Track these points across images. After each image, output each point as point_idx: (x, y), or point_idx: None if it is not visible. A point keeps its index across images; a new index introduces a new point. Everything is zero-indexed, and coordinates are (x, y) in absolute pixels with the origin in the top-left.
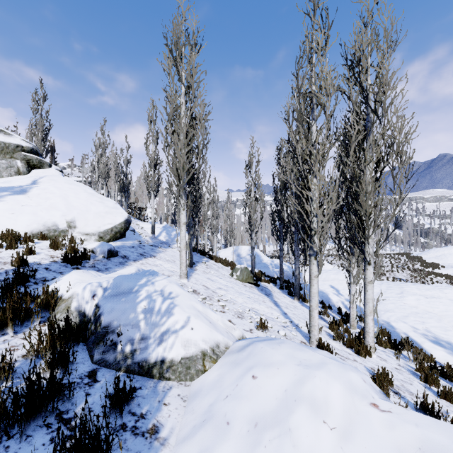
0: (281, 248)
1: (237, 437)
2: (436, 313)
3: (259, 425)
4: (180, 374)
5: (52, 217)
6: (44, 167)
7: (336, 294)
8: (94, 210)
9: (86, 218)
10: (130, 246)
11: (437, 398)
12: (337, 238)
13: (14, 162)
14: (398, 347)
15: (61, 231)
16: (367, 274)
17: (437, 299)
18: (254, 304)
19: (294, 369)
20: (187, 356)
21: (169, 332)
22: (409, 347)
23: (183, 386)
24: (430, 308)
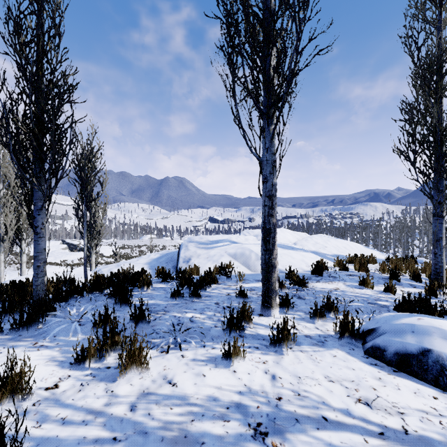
0: None
1: None
2: None
3: None
4: None
5: None
6: None
7: None
8: None
9: None
10: None
11: None
12: None
13: None
14: None
15: None
16: (23, 258)
17: None
18: None
19: None
20: None
21: None
22: None
23: None
24: None
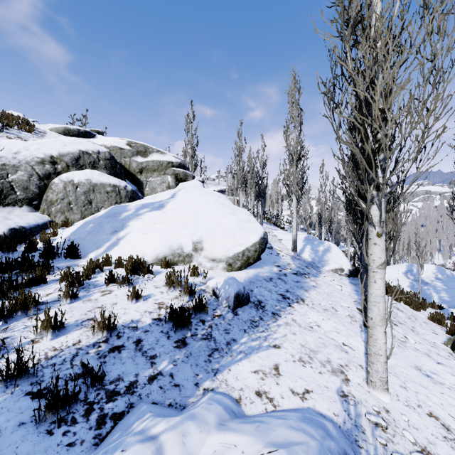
0: None
1: None
2: None
3: None
4: None
5: (179, 237)
6: (188, 179)
7: None
8: (224, 225)
9: (215, 236)
10: (267, 278)
11: None
12: None
13: (166, 178)
14: None
15: (185, 255)
16: None
17: None
18: None
19: None
20: None
21: None
22: None
23: None
24: None
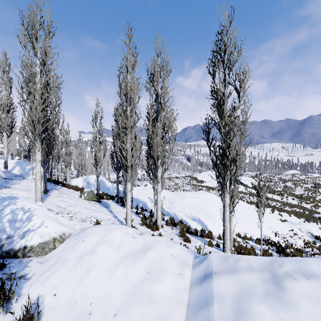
0: (117, 176)
1: (71, 263)
2: (196, 205)
3: (82, 256)
4: (38, 252)
5: None
6: None
7: (151, 202)
8: None
9: None
10: None
11: (182, 242)
12: (147, 169)
13: None
14: (175, 224)
15: None
16: (158, 188)
17: (197, 198)
18: (95, 213)
19: (103, 232)
20: (43, 242)
21: (29, 230)
22: (181, 224)
23: (40, 258)
24: (194, 203)
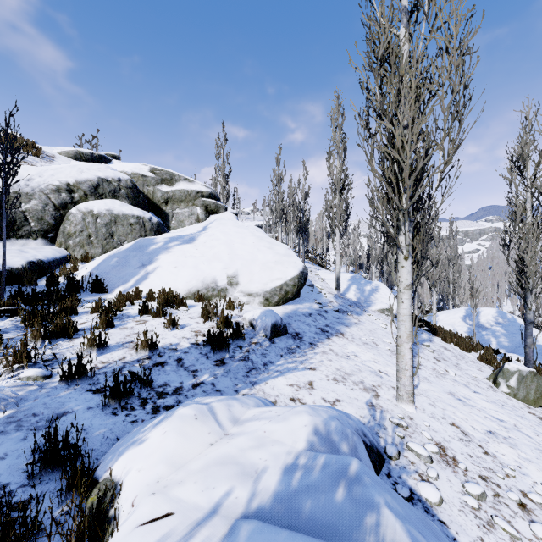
0: None
1: None
2: None
3: None
4: None
5: (213, 271)
6: (220, 211)
7: None
8: (261, 259)
9: (251, 271)
10: (306, 313)
11: None
12: None
13: (195, 209)
14: None
15: (220, 289)
16: None
17: None
18: None
19: None
20: None
21: None
22: None
23: None
24: None
